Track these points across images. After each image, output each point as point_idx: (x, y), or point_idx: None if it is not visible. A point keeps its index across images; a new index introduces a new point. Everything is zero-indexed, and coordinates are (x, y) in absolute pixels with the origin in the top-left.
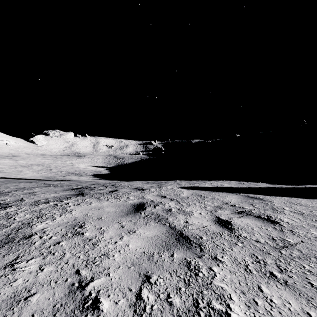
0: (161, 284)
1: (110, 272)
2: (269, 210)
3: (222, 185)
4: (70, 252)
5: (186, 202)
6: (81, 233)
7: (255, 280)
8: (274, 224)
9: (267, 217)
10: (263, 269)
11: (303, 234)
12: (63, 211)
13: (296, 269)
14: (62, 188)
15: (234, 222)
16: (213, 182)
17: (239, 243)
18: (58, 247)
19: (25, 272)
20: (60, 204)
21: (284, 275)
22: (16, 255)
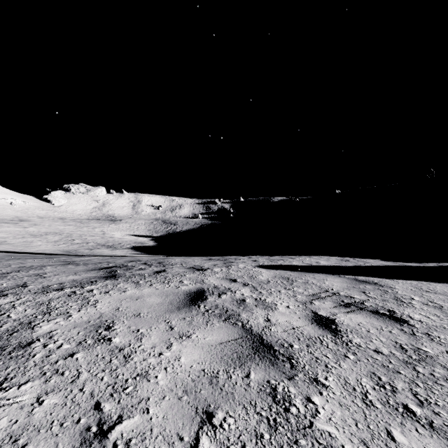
0: (231, 428)
1: (149, 405)
2: (390, 301)
3: (318, 263)
4: (88, 371)
5: (267, 289)
6: (108, 339)
7: (382, 420)
8: (401, 324)
9: (389, 312)
10: (392, 399)
11: (447, 340)
12: (83, 303)
13: (444, 399)
14: (86, 267)
15: (339, 320)
16: (304, 258)
17: (351, 355)
18: (70, 363)
19: (13, 406)
20: (79, 292)
21: (426, 410)
22: (3, 376)
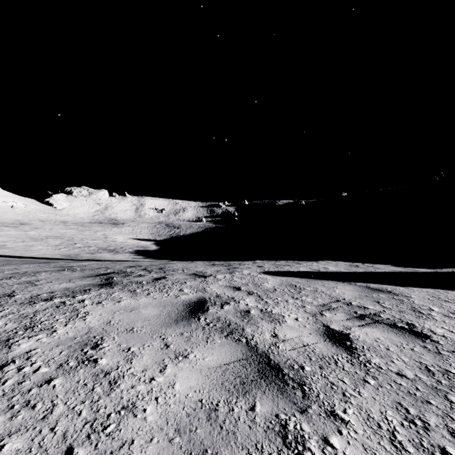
0: None
1: (132, 451)
2: (408, 312)
3: (326, 269)
4: (65, 402)
5: (273, 298)
6: (93, 360)
7: None
8: (423, 339)
9: (408, 326)
10: (426, 440)
11: None
12: (72, 315)
13: None
14: (82, 273)
15: (354, 335)
16: (311, 264)
17: (371, 379)
18: (45, 392)
19: None
20: (69, 302)
21: None
22: None
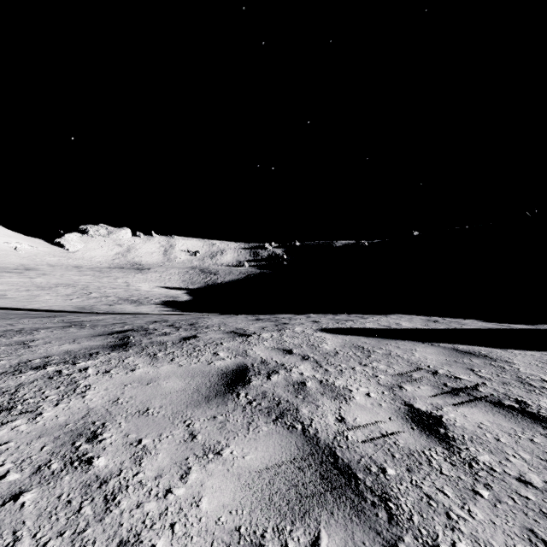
0: None
1: None
2: (514, 384)
3: (399, 326)
4: (34, 534)
5: (335, 365)
6: (87, 459)
7: None
8: (542, 425)
9: (518, 405)
10: None
11: None
12: (68, 390)
13: None
14: (92, 331)
15: (447, 417)
16: (379, 318)
17: (482, 488)
18: (6, 516)
19: None
20: (67, 371)
21: None
22: None
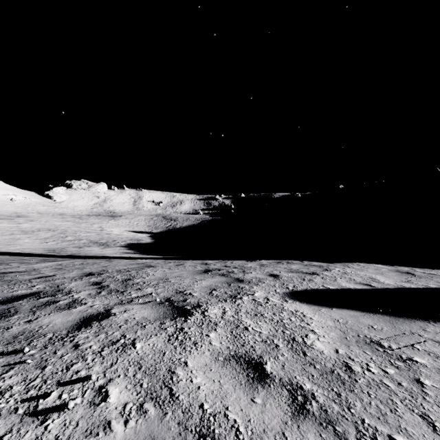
0: None
1: None
2: None
3: (379, 283)
4: None
5: None
6: None
7: None
8: None
9: None
10: None
11: None
12: None
13: None
14: None
15: None
16: (343, 269)
17: None
18: None
19: None
20: None
21: None
22: None
